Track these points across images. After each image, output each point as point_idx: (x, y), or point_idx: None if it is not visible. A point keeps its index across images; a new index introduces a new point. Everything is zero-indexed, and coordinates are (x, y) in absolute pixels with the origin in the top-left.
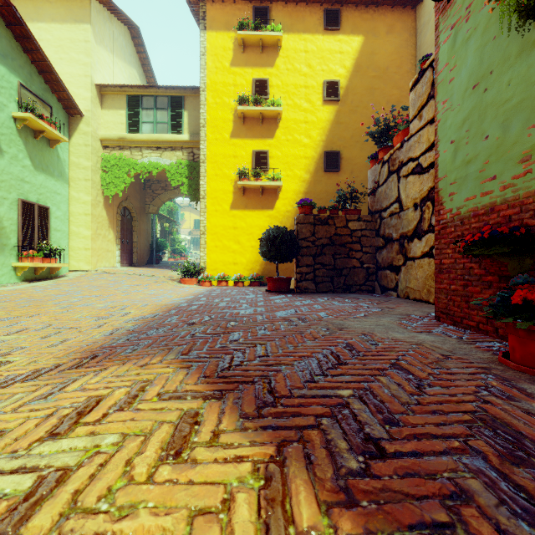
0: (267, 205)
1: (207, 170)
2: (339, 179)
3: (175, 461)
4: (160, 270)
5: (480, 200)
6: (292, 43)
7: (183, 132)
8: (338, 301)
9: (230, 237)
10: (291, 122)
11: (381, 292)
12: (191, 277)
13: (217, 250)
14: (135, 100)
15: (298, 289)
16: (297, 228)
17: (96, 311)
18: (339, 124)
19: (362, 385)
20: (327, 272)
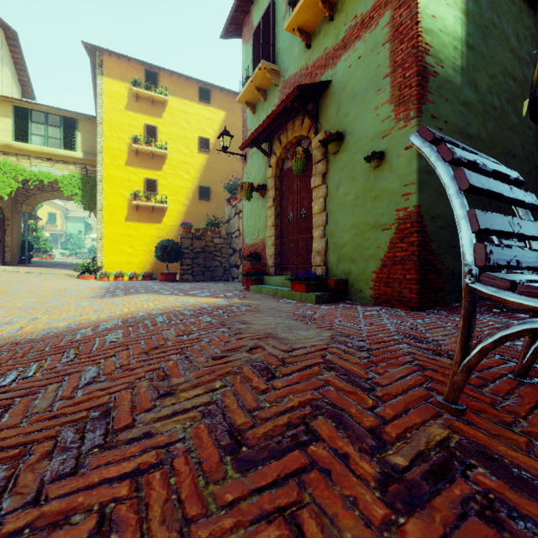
0: (156, 220)
1: (104, 188)
2: (210, 206)
3: (168, 297)
4: (45, 269)
5: (252, 241)
6: (175, 104)
7: (77, 150)
8: (206, 284)
9: (125, 243)
10: (175, 161)
11: (232, 280)
12: (90, 273)
13: (114, 252)
14: (23, 112)
15: (182, 280)
16: (181, 241)
17: (56, 291)
18: (210, 168)
19: (206, 293)
20: (200, 269)
